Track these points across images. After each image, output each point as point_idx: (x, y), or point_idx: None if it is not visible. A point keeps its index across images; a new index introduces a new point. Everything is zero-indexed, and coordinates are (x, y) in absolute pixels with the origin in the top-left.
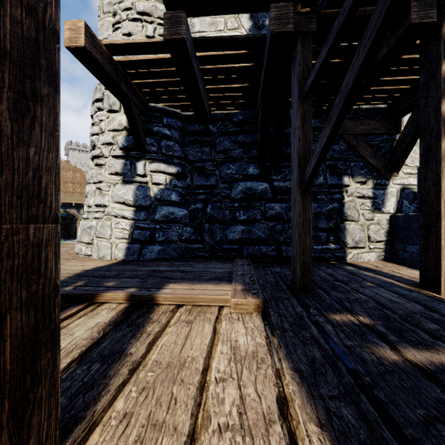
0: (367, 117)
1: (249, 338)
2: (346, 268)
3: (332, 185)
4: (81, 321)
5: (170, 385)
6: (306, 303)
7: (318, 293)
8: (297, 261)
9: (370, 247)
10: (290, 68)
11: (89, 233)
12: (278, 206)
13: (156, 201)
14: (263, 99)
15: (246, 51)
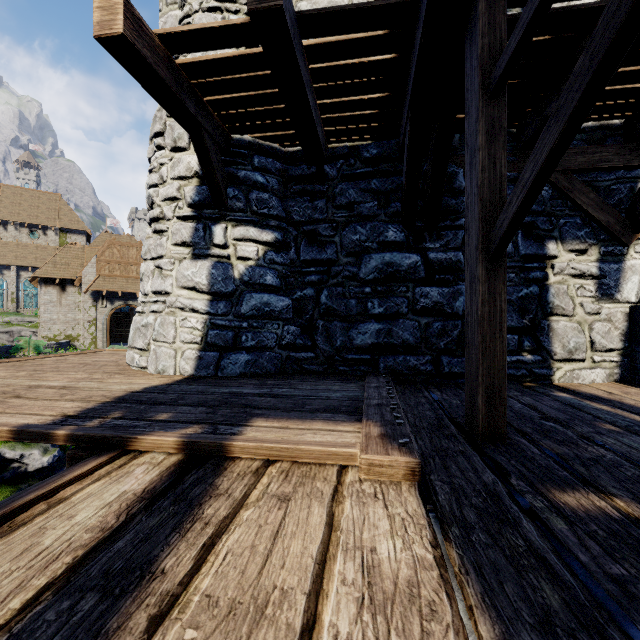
0: (588, 142)
1: (399, 543)
2: (556, 396)
3: (527, 256)
4: (97, 488)
5: None
6: (501, 464)
7: (519, 444)
8: (478, 385)
9: (595, 360)
10: (461, 53)
11: (144, 334)
12: (436, 292)
13: (242, 286)
14: (412, 115)
15: (385, 31)
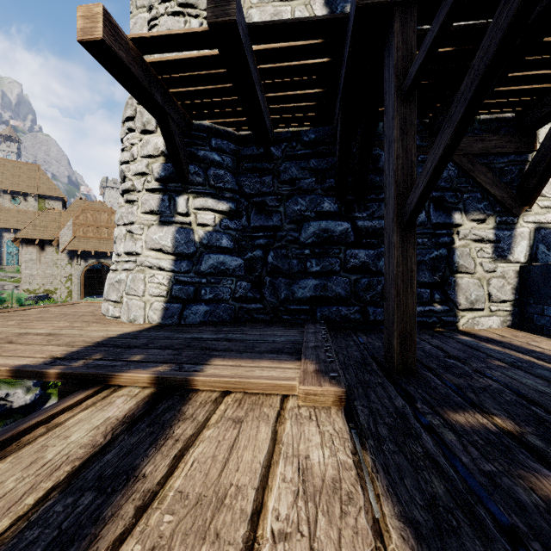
0: (487, 131)
1: (327, 452)
2: (459, 338)
3: (437, 224)
4: (85, 415)
5: (196, 544)
6: (410, 392)
7: (425, 377)
8: (394, 330)
9: (492, 309)
10: (382, 60)
11: (117, 288)
12: (363, 254)
13: (201, 248)
14: (343, 108)
15: (320, 40)
